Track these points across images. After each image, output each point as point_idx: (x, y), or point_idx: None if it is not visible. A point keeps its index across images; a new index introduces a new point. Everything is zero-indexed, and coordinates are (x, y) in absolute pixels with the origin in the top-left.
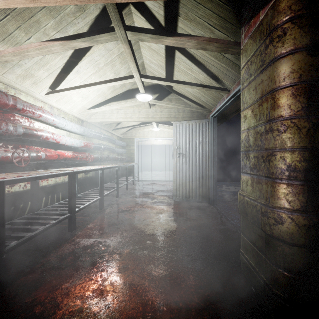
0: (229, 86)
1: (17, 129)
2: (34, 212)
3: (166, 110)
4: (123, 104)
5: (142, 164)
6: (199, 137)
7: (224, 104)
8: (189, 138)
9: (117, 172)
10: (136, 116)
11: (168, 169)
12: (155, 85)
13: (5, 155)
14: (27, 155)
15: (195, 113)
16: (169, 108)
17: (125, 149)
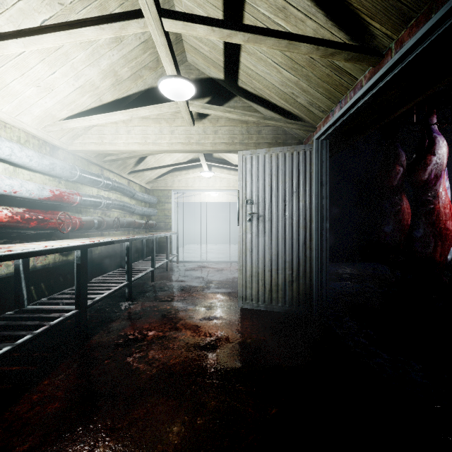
0: (384, 42)
1: None
2: None
3: (225, 130)
4: (136, 111)
5: (188, 233)
6: (290, 182)
7: (361, 96)
8: (270, 183)
9: (128, 250)
10: (165, 141)
11: (227, 241)
12: (203, 81)
13: None
14: None
15: (280, 136)
16: (230, 125)
17: (156, 208)
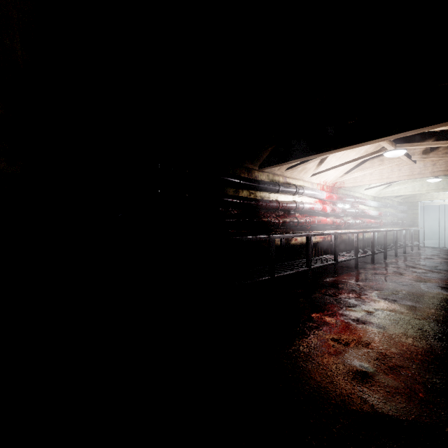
0: None
1: (360, 211)
2: (364, 249)
3: None
4: (413, 184)
5: (428, 230)
6: None
7: None
8: None
9: (404, 234)
10: (424, 189)
11: None
12: None
13: (358, 222)
14: (362, 222)
15: None
16: None
17: (406, 213)
